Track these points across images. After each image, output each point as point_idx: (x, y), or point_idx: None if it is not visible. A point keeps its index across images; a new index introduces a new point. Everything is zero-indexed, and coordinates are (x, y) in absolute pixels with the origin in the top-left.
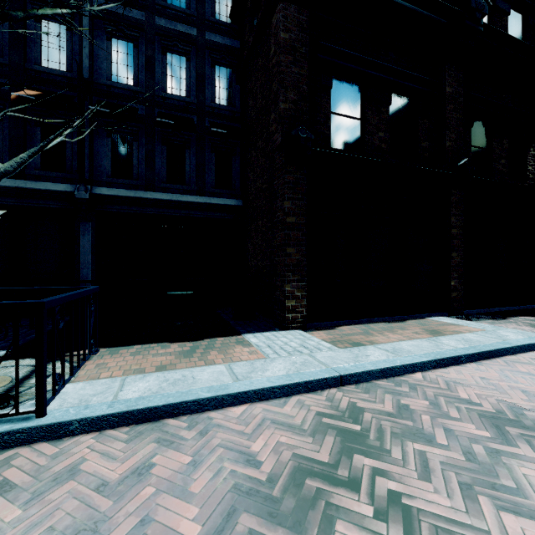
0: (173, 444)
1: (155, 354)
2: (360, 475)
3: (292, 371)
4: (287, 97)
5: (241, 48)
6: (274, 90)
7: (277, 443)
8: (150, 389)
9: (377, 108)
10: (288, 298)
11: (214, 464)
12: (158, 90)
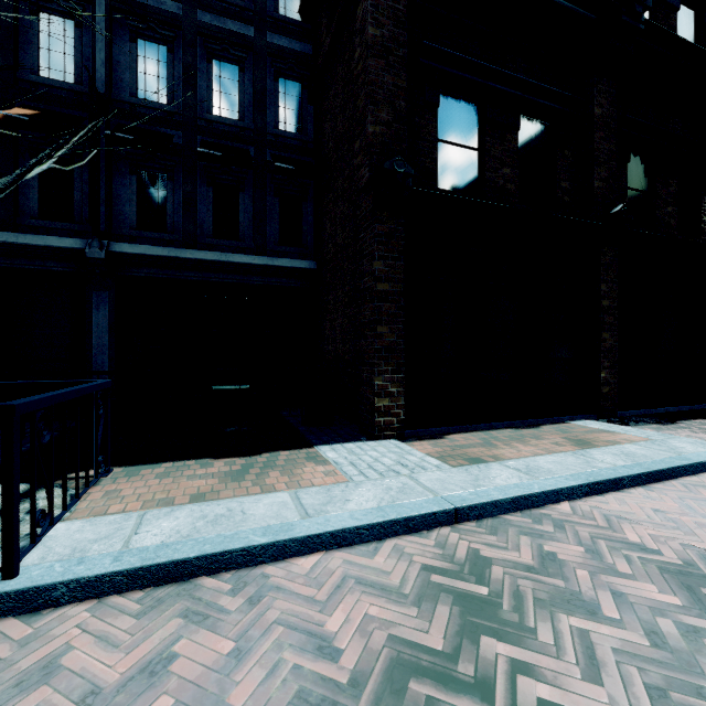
0: (208, 619)
1: (191, 476)
2: (493, 672)
3: (385, 502)
4: (377, 117)
5: (314, 54)
6: (360, 108)
7: (365, 617)
8: (178, 532)
9: (501, 134)
10: (379, 395)
11: (268, 654)
12: (201, 111)
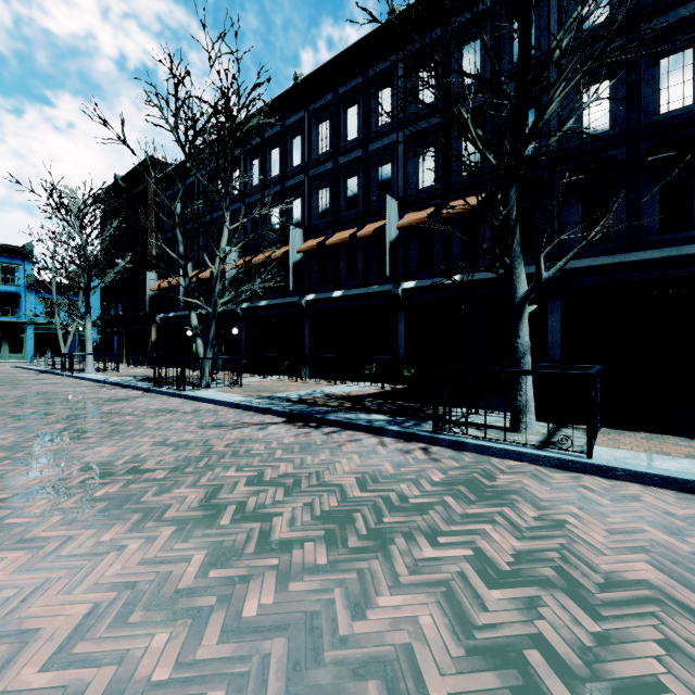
0: None
1: (673, 445)
2: None
3: None
4: None
5: None
6: None
7: None
8: (687, 469)
9: None
10: None
11: None
12: (645, 118)
